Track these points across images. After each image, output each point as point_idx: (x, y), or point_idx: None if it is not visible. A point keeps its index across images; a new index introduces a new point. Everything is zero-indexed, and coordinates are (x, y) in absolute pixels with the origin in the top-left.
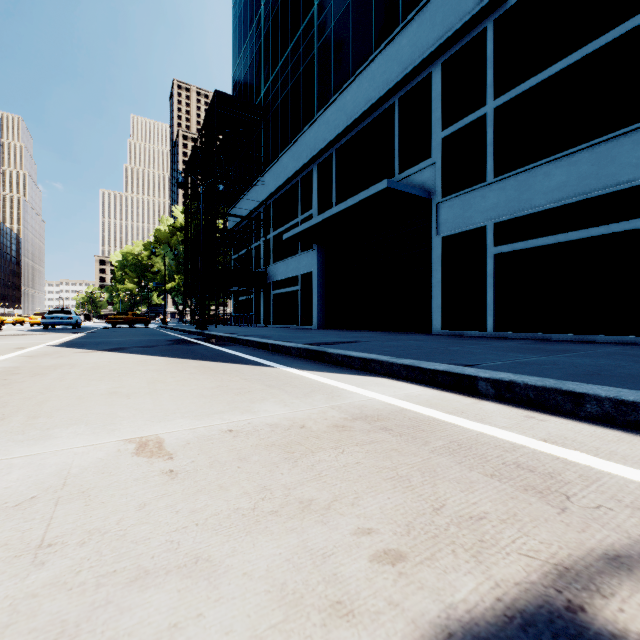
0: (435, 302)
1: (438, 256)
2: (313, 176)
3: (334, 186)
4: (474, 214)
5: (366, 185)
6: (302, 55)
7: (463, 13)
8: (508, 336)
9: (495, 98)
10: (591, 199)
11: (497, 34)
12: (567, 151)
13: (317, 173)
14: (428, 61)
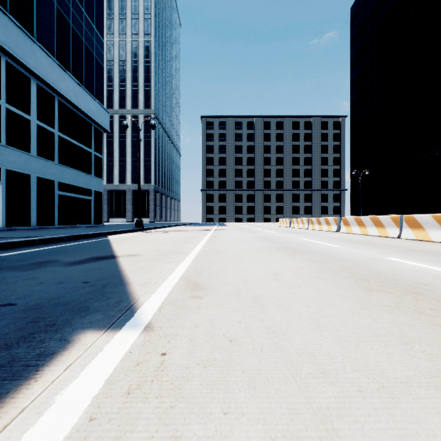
0: None
1: None
2: None
3: None
4: None
5: None
6: None
7: None
8: None
9: None
10: None
11: None
12: None
13: None
14: None
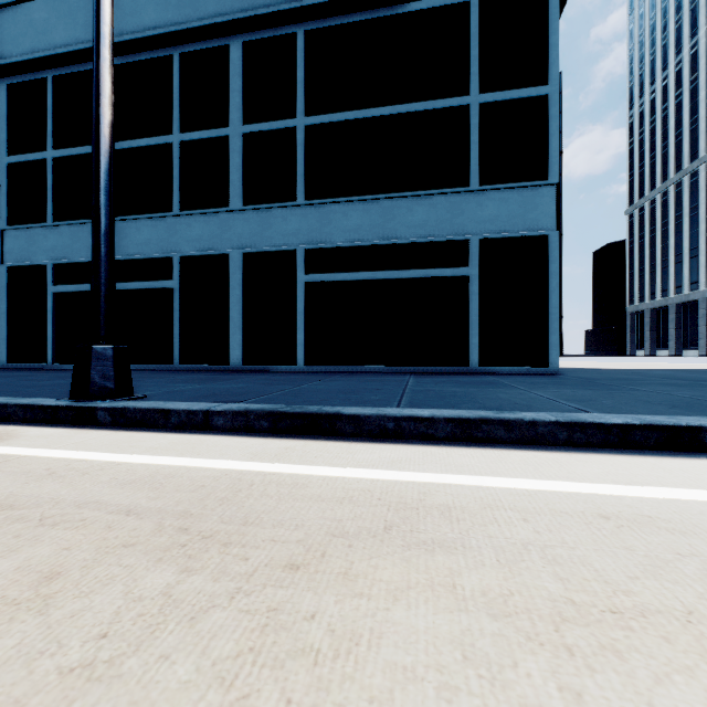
0: (1, 334)
1: (4, 286)
2: None
3: None
4: (38, 251)
5: None
6: None
7: (21, 50)
8: (64, 367)
9: (55, 149)
10: (116, 261)
11: (56, 91)
12: None
13: None
14: None
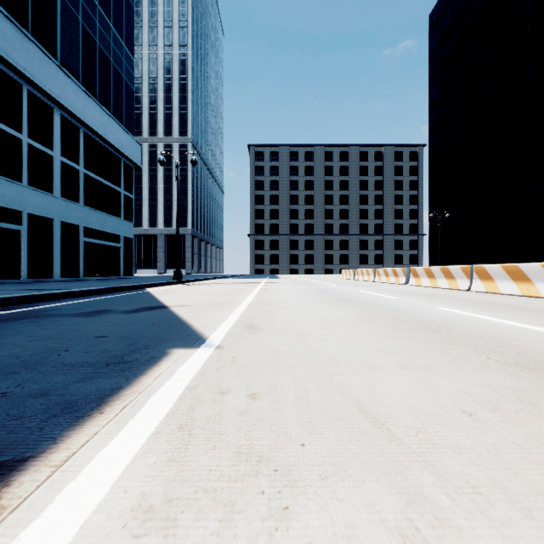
0: None
1: None
2: None
3: None
4: None
5: None
6: None
7: None
8: None
9: None
10: None
11: None
12: None
13: None
14: None
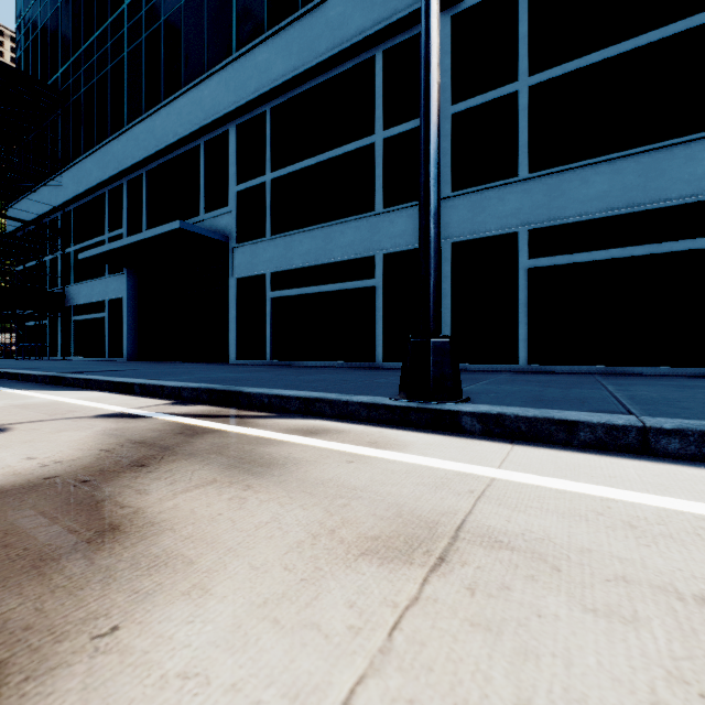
0: (232, 335)
1: (235, 295)
2: (123, 192)
3: (145, 209)
4: (259, 262)
5: (177, 216)
6: (110, 51)
7: (249, 92)
8: (279, 364)
9: (272, 171)
10: (322, 265)
11: (273, 120)
12: (311, 227)
13: (127, 190)
14: (226, 119)
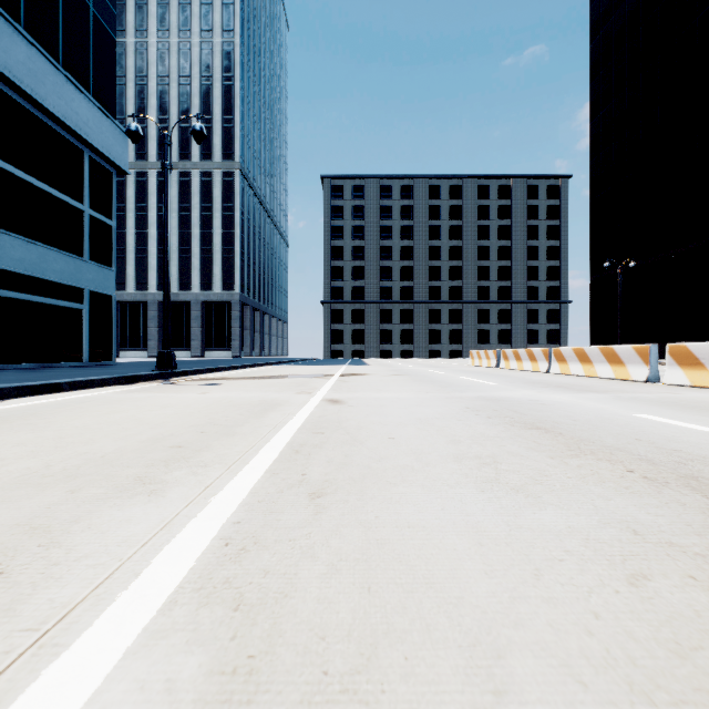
0: None
1: None
2: None
3: None
4: None
5: None
6: None
7: None
8: None
9: None
10: None
11: None
12: None
13: None
14: None
